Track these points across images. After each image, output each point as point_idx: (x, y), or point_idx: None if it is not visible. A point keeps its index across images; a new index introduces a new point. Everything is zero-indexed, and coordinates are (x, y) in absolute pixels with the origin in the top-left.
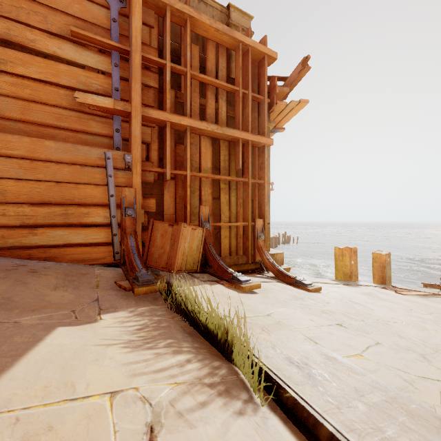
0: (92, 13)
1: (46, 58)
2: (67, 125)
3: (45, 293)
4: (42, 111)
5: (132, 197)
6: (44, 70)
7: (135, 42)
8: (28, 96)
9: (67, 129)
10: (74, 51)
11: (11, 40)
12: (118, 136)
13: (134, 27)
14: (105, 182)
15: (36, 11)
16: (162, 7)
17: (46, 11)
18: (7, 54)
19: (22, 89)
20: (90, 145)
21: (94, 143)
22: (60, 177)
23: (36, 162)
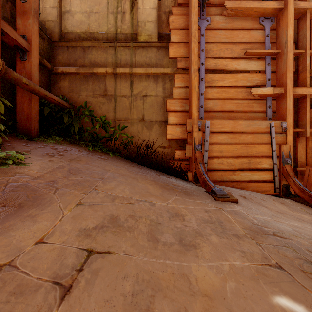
0: (254, 36)
1: (230, 72)
2: (241, 109)
3: (296, 214)
4: (230, 104)
5: (287, 151)
6: (230, 80)
7: (289, 45)
8: (224, 97)
9: (241, 111)
10: (245, 64)
11: (217, 69)
12: (269, 110)
13: (288, 36)
14: (269, 142)
15: (227, 48)
16: (301, 12)
17: (231, 46)
18: (215, 77)
19: (221, 94)
20: (253, 119)
21: (255, 117)
22: (246, 141)
23: (235, 133)
